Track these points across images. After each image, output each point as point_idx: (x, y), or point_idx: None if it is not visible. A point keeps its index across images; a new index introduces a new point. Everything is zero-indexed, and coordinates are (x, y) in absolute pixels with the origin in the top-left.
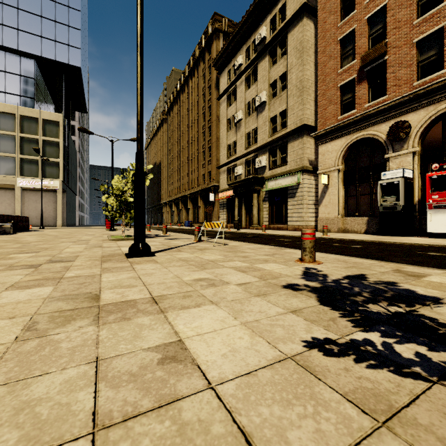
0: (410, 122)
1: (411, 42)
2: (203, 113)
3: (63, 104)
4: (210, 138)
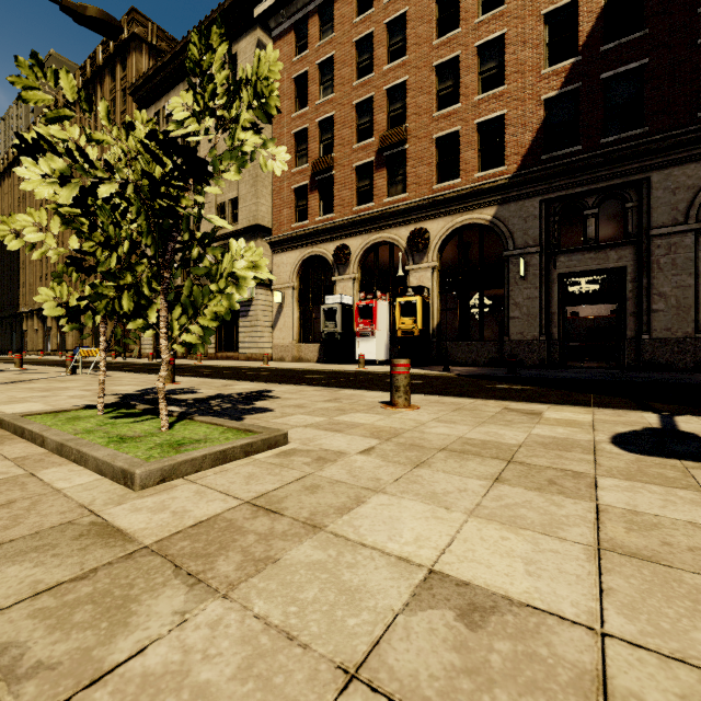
0: (351, 247)
1: (352, 165)
2: None
3: None
4: None
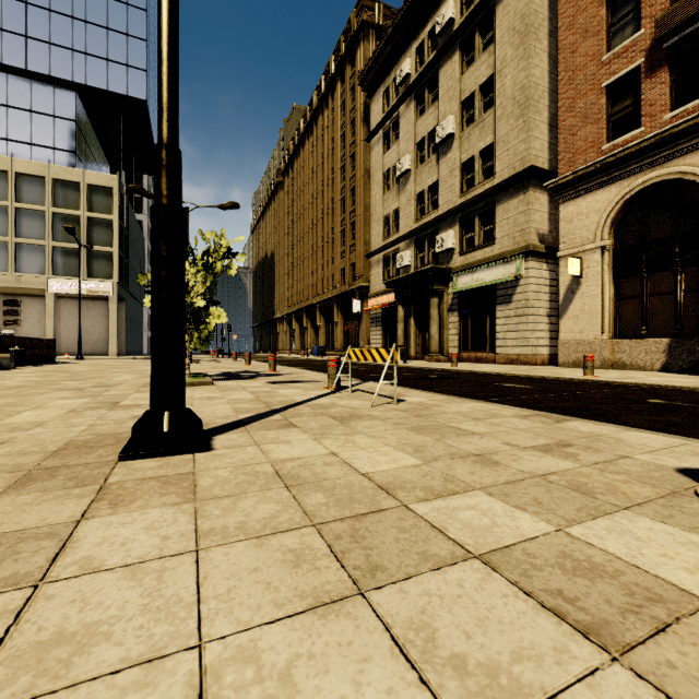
0: None
1: None
2: (343, 168)
3: (120, 160)
4: (353, 207)
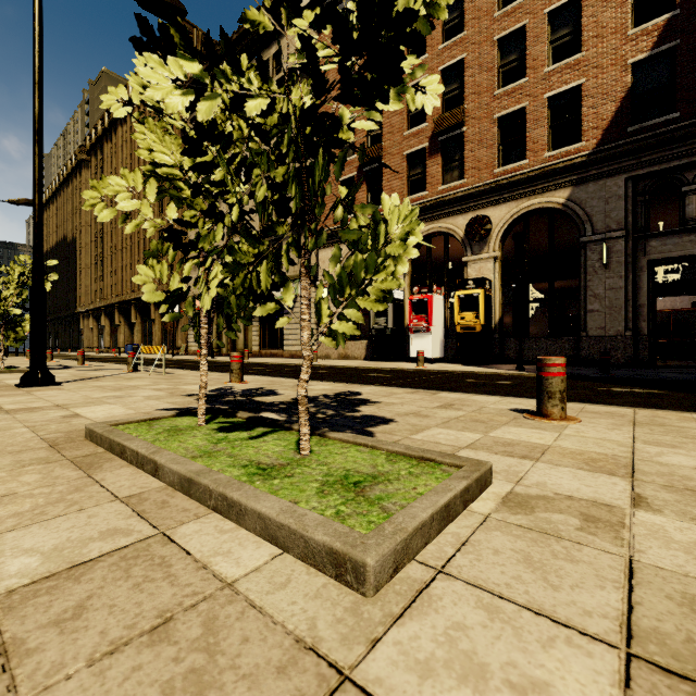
0: None
1: (402, 154)
2: None
3: None
4: None
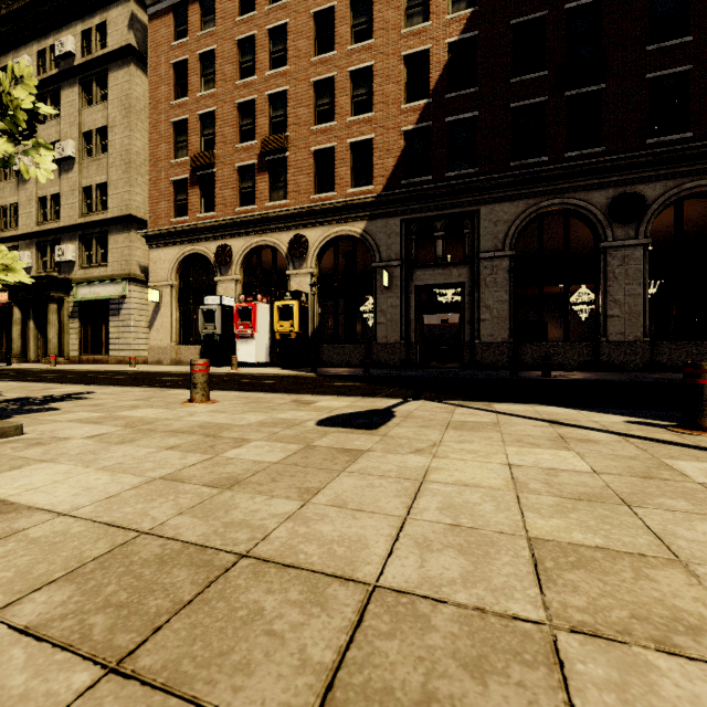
0: (234, 248)
1: (234, 165)
2: None
3: None
4: None
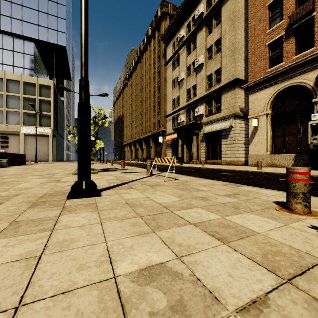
0: None
1: None
2: (154, 77)
3: (53, 73)
4: (159, 95)
